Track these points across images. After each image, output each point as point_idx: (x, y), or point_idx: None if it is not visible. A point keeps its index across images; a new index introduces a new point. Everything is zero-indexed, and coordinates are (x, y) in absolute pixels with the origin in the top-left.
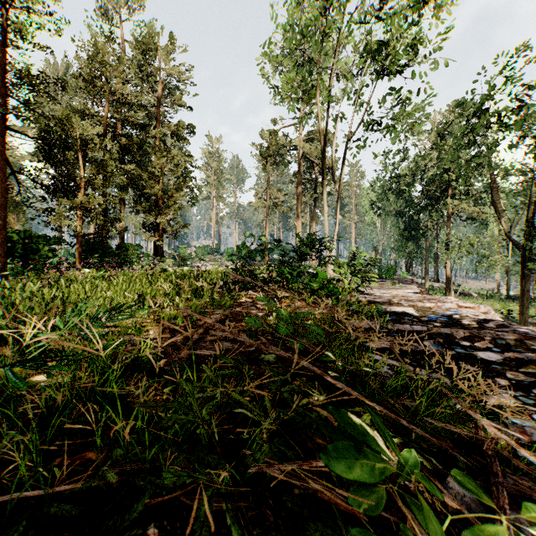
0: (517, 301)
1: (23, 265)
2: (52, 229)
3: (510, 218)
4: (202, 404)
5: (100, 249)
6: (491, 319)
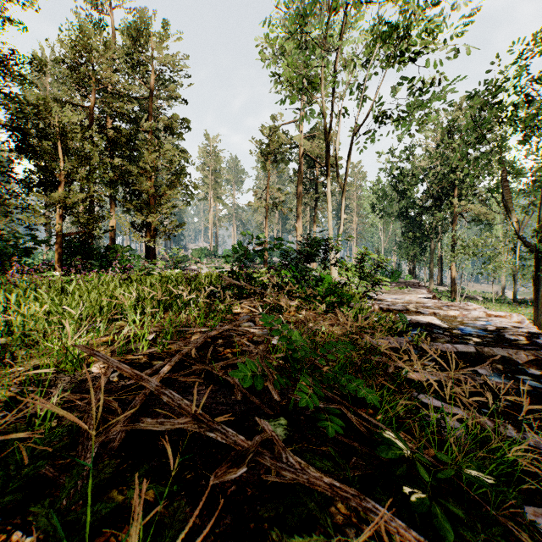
0: (525, 305)
1: None
2: (26, 227)
3: None
4: None
5: (85, 250)
6: (537, 332)
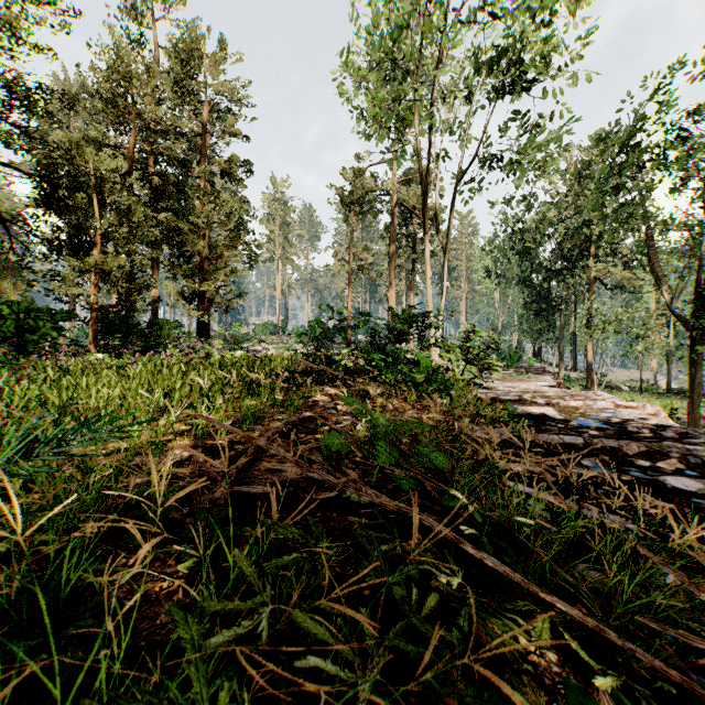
0: (682, 397)
1: (17, 348)
2: (56, 299)
3: (670, 286)
4: (243, 599)
5: (124, 326)
6: (666, 425)
